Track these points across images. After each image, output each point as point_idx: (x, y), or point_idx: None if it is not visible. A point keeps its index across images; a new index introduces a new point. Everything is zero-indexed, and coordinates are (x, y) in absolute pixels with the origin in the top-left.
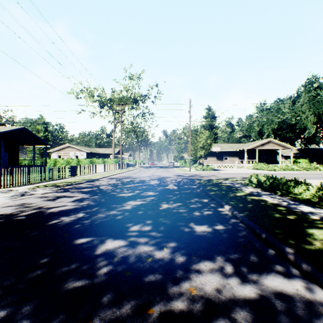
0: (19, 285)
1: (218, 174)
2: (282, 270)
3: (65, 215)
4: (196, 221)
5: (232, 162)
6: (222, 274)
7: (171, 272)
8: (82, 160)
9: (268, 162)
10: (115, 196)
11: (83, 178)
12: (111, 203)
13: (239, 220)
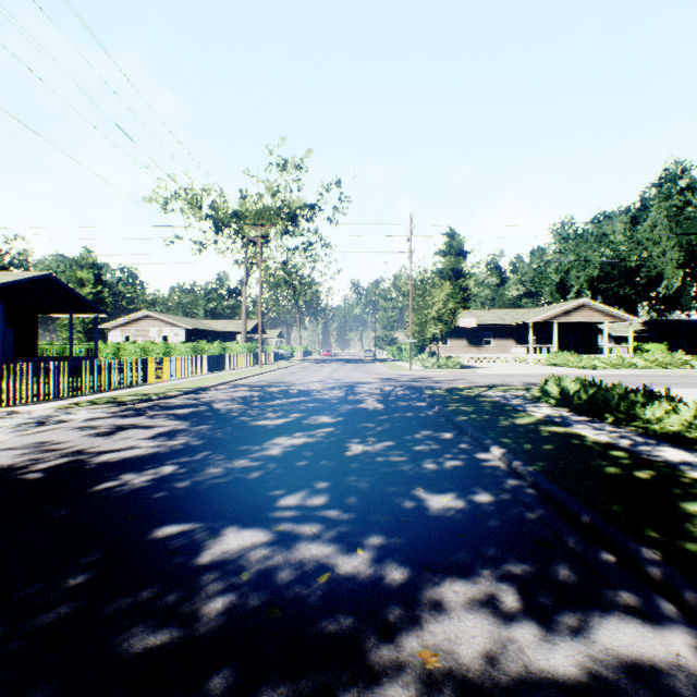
0: (13, 646)
1: (473, 376)
2: (637, 604)
3: (133, 469)
4: (429, 483)
5: (501, 351)
6: (496, 616)
7: (376, 609)
8: (176, 346)
9: (579, 350)
10: (246, 425)
11: (177, 386)
12: (238, 441)
13: (527, 482)
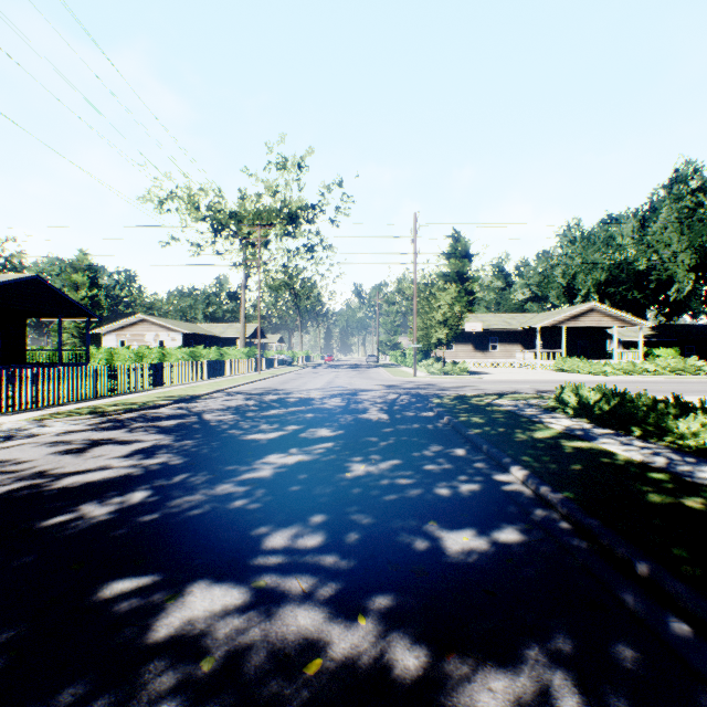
0: None
1: (480, 383)
2: None
3: (95, 497)
4: (444, 515)
5: (508, 356)
6: None
7: None
8: (172, 352)
9: (587, 355)
10: (236, 439)
11: (168, 394)
12: (224, 459)
13: (559, 513)
